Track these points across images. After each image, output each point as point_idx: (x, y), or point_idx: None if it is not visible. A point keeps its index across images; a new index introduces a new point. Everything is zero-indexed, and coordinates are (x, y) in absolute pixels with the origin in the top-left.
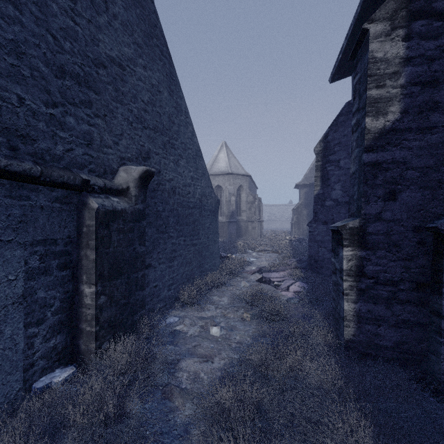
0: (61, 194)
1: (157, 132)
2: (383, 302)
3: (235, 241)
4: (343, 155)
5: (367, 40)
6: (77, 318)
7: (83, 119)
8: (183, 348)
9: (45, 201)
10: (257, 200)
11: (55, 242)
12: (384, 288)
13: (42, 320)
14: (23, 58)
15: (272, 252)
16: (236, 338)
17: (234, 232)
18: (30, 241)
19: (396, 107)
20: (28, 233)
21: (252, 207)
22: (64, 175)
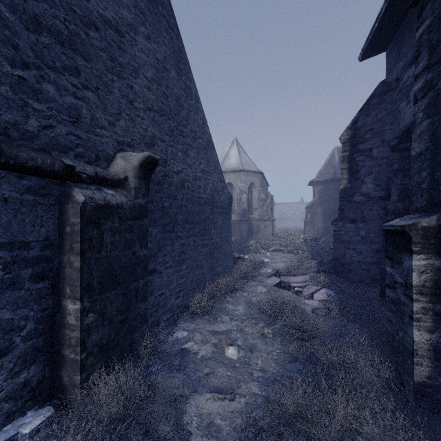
0: (35, 183)
1: (162, 115)
2: None
3: (247, 240)
4: (376, 143)
5: None
6: (58, 342)
7: (67, 90)
8: (193, 377)
9: (10, 191)
10: (269, 197)
11: (27, 245)
12: None
13: (7, 349)
14: None
15: (287, 252)
16: (258, 363)
17: (245, 231)
18: None
19: None
20: None
21: (264, 204)
22: (36, 157)
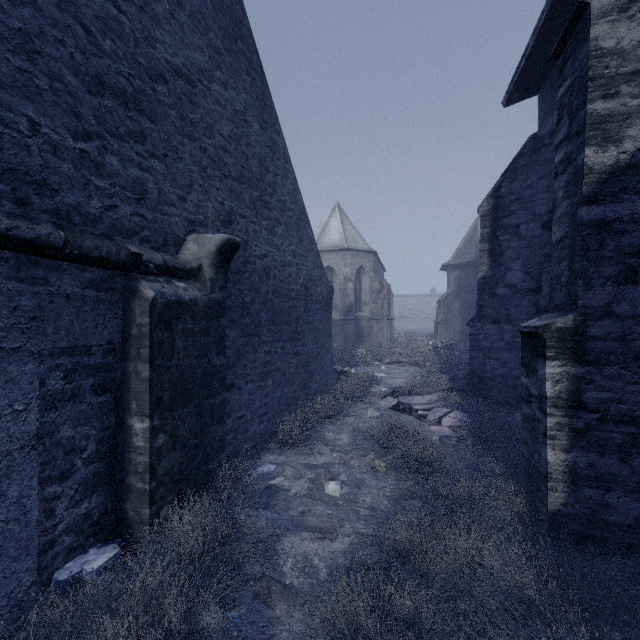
0: (98, 276)
1: (242, 183)
2: (615, 452)
3: (354, 347)
4: (524, 217)
5: (586, 21)
6: (122, 469)
7: (132, 160)
8: (284, 516)
9: (72, 286)
10: (386, 287)
11: (88, 350)
12: (617, 429)
13: (68, 473)
14: (38, 60)
15: (410, 364)
16: (366, 501)
17: (351, 335)
18: (49, 350)
19: (638, 128)
20: (46, 336)
21: (379, 298)
22: (101, 245)
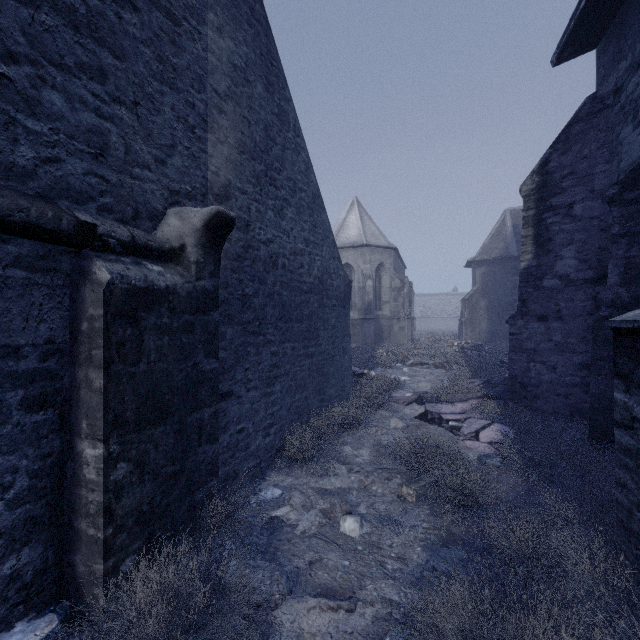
0: (29, 251)
1: (243, 152)
2: None
3: (373, 348)
4: (579, 195)
5: None
6: (70, 508)
7: (85, 102)
8: (287, 566)
9: None
10: (407, 285)
11: (15, 352)
12: None
13: None
14: None
15: (435, 366)
16: (394, 546)
17: (371, 335)
18: None
19: None
20: None
21: (399, 296)
22: (28, 206)
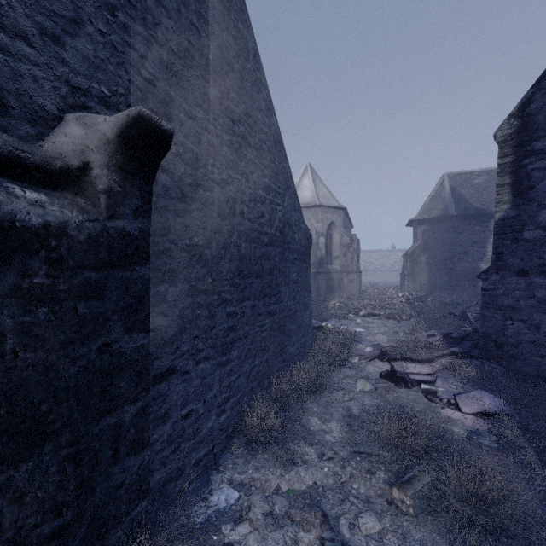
0: None
1: (190, 67)
2: None
3: (326, 299)
4: None
5: None
6: None
7: None
8: None
9: None
10: (356, 242)
11: None
12: None
13: None
14: None
15: (386, 317)
16: None
17: (323, 287)
18: None
19: None
20: None
21: (349, 251)
22: None
